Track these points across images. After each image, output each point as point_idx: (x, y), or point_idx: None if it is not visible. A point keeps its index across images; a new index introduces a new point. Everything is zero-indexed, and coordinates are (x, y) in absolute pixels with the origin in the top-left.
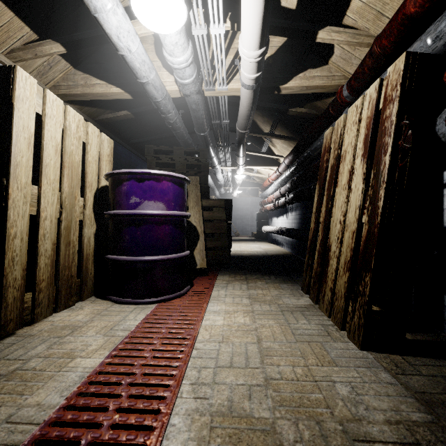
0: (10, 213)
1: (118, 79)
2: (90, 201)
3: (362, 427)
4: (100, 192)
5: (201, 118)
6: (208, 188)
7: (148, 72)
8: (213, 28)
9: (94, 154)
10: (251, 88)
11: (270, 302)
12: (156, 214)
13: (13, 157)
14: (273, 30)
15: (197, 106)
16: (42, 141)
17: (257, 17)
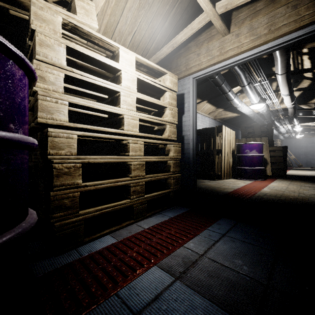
0: (222, 156)
1: (236, 111)
2: (231, 151)
3: (303, 193)
4: (232, 148)
5: (269, 116)
6: (273, 141)
7: (250, 113)
8: (273, 101)
9: (231, 138)
10: (291, 108)
11: (298, 185)
12: (253, 155)
13: (222, 144)
14: (300, 90)
15: (267, 114)
16: (225, 139)
17: (288, 100)
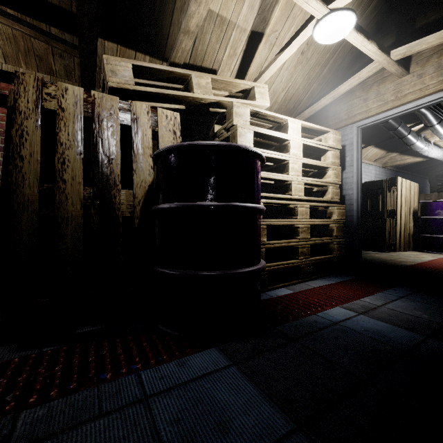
0: (397, 219)
1: (420, 154)
2: (411, 212)
3: None
4: (414, 208)
5: None
6: None
7: None
8: None
9: (412, 193)
10: None
11: None
12: None
13: (397, 203)
14: None
15: None
16: (401, 195)
17: None
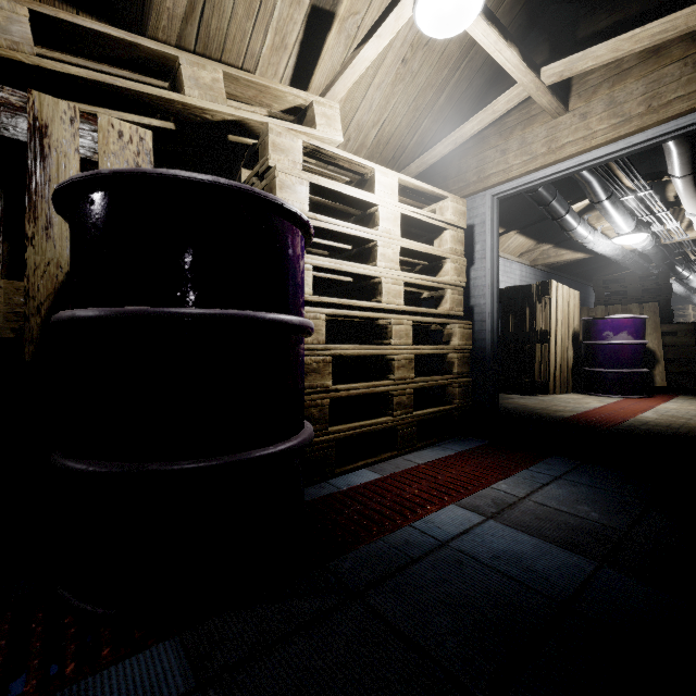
0: (551, 344)
1: (582, 248)
2: (570, 335)
3: None
4: (573, 329)
5: (660, 257)
6: (671, 311)
7: (614, 253)
8: (669, 226)
9: (572, 306)
10: None
11: None
12: (622, 343)
13: (551, 320)
14: None
15: (655, 254)
16: (556, 309)
17: None
